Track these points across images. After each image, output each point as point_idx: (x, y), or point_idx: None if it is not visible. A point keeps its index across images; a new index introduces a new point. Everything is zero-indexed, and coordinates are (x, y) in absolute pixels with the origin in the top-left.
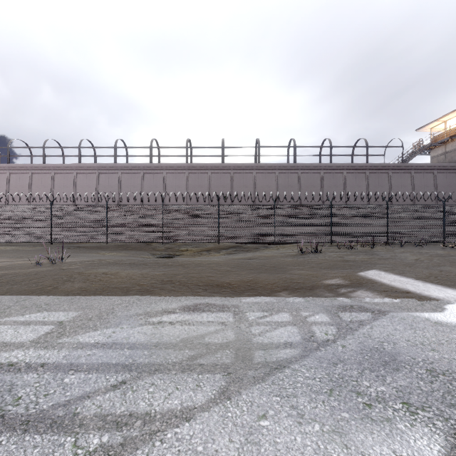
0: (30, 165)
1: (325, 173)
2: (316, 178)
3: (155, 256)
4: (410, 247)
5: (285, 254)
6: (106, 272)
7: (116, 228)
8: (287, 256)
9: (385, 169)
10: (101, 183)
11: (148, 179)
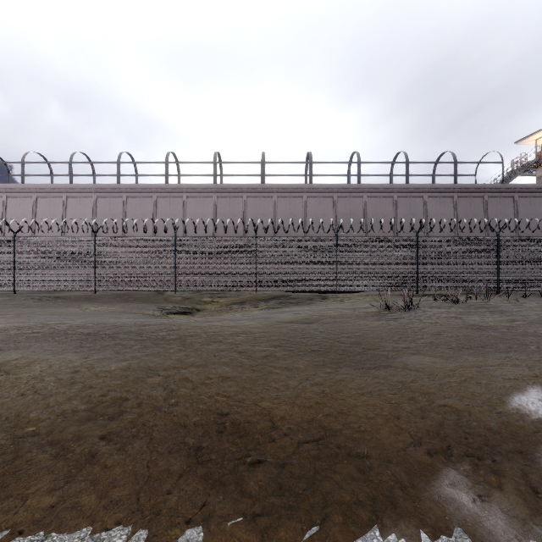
0: (4, 186)
1: (400, 197)
2: (388, 204)
3: (163, 312)
4: (537, 298)
5: (360, 312)
6: (7, 362)
7: (108, 270)
8: (366, 315)
9: (479, 192)
10: (100, 210)
11: (163, 206)
